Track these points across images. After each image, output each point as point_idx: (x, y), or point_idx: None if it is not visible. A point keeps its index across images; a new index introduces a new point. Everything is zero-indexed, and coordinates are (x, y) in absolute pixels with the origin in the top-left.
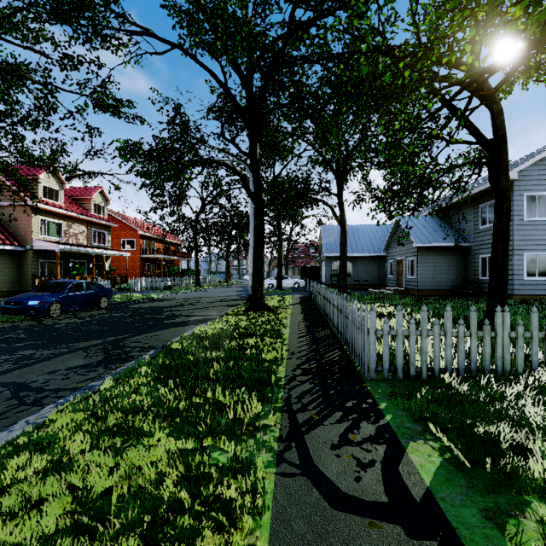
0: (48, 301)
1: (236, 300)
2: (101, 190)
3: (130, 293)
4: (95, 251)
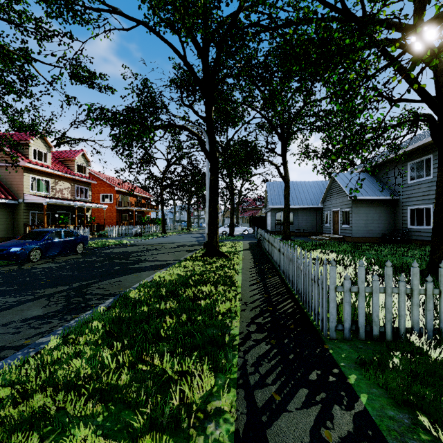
0: (28, 248)
1: (195, 246)
2: (83, 153)
3: (106, 239)
4: (77, 203)
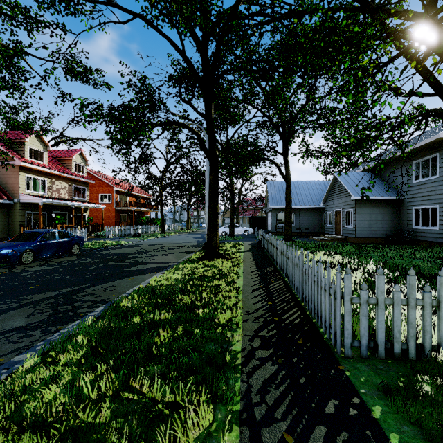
0: (20, 250)
1: (194, 247)
2: (80, 152)
3: (104, 239)
4: (74, 203)
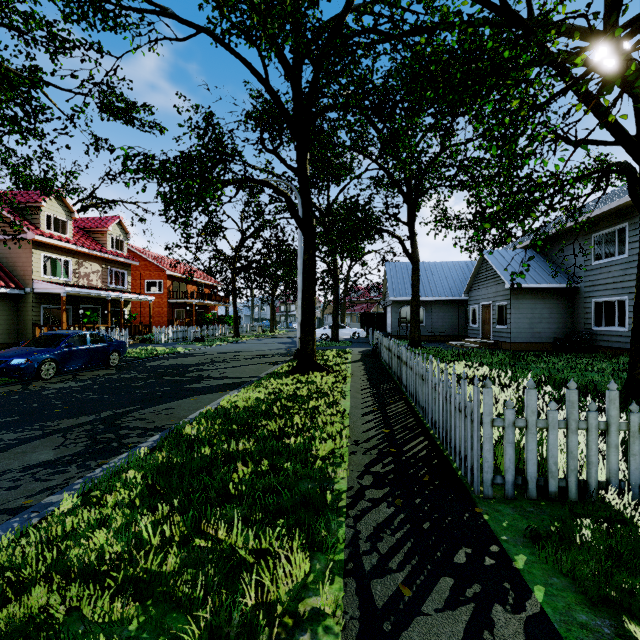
0: (38, 359)
1: (281, 356)
2: (119, 221)
3: (152, 345)
4: (110, 294)
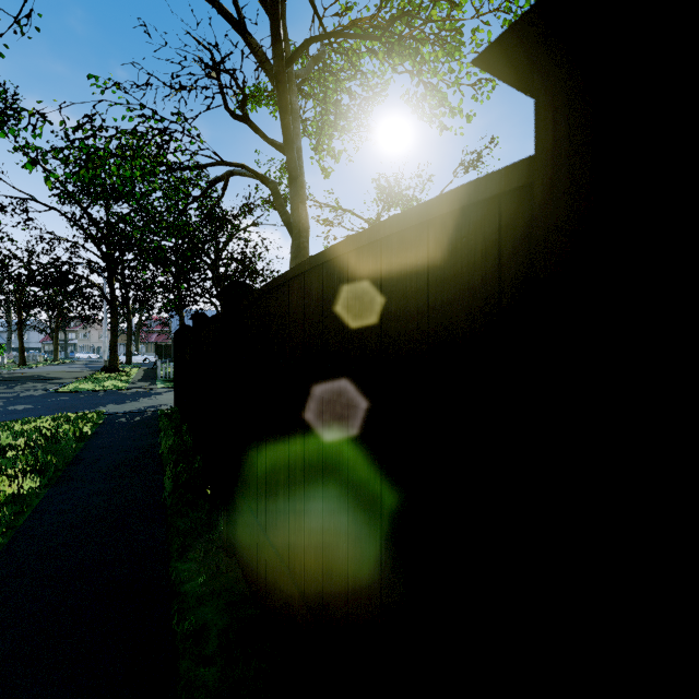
0: None
1: (90, 371)
2: None
3: None
4: None
